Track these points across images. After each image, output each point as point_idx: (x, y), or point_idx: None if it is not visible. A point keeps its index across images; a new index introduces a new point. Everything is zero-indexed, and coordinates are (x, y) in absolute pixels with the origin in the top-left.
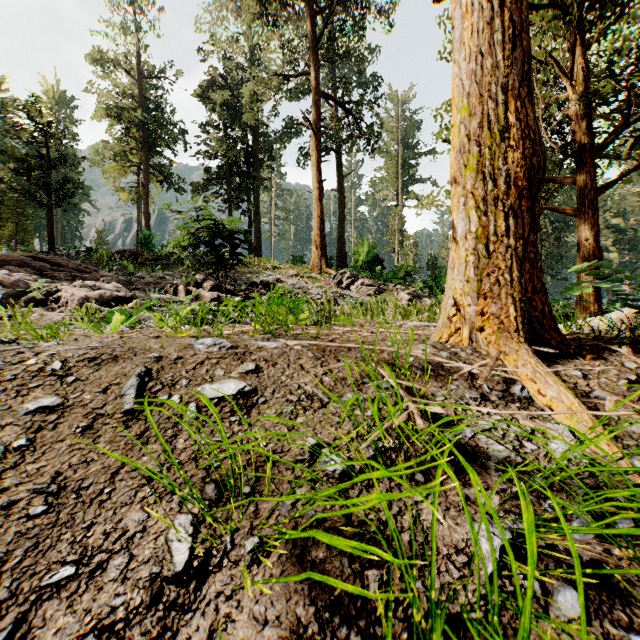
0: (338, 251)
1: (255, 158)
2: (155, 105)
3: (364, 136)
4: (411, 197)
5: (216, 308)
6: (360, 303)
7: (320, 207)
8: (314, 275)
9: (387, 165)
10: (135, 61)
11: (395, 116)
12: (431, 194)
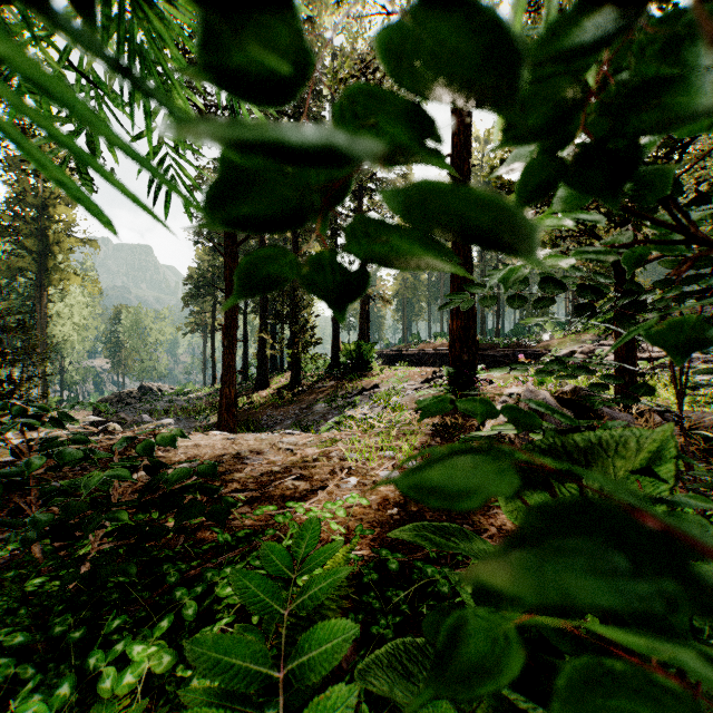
0: None
1: None
2: None
3: None
4: None
5: None
6: None
7: None
8: None
9: None
10: None
11: None
12: None
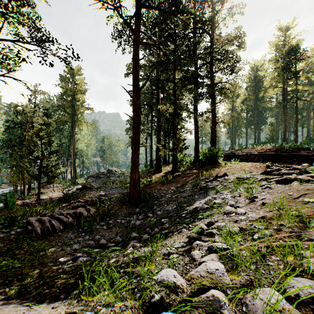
0: None
1: None
2: None
3: None
4: None
5: None
6: None
7: None
8: None
9: None
10: None
11: None
12: None
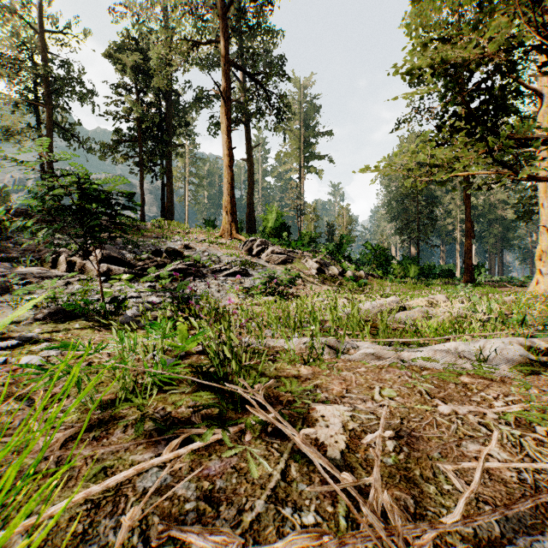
0: (248, 216)
1: (167, 124)
2: (61, 62)
3: (271, 112)
4: (311, 171)
5: (104, 284)
6: (272, 277)
7: (230, 174)
8: (224, 240)
9: (291, 141)
10: (37, 13)
11: (298, 99)
12: (402, 149)
